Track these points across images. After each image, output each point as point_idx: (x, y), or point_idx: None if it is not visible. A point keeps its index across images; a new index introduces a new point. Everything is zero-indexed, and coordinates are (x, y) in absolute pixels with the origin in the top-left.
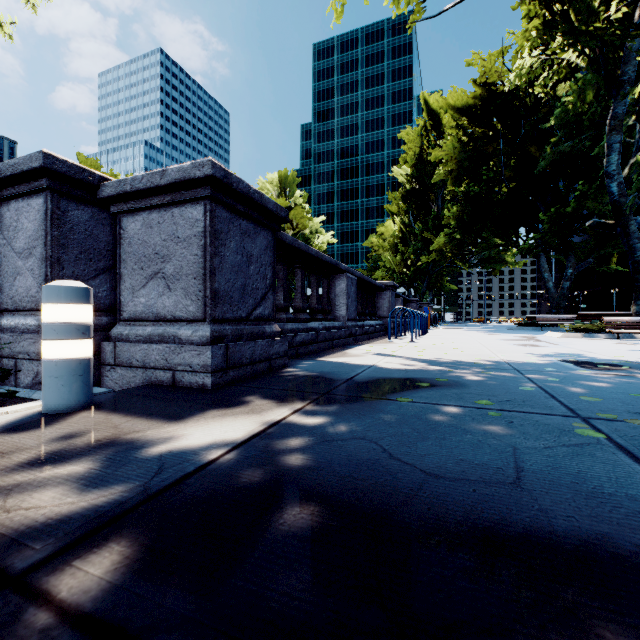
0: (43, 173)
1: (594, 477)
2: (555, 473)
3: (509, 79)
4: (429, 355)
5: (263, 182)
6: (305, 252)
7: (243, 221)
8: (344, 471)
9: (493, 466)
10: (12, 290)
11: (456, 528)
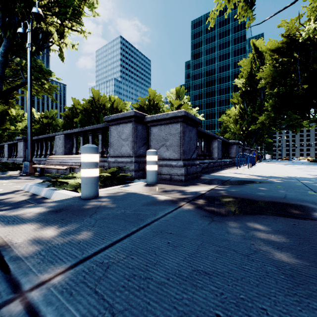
0: (133, 117)
1: (305, 198)
2: (295, 198)
3: (303, 30)
4: (257, 174)
5: (168, 93)
6: (203, 132)
7: (189, 126)
8: (239, 195)
9: (278, 196)
10: (120, 150)
11: (267, 201)
